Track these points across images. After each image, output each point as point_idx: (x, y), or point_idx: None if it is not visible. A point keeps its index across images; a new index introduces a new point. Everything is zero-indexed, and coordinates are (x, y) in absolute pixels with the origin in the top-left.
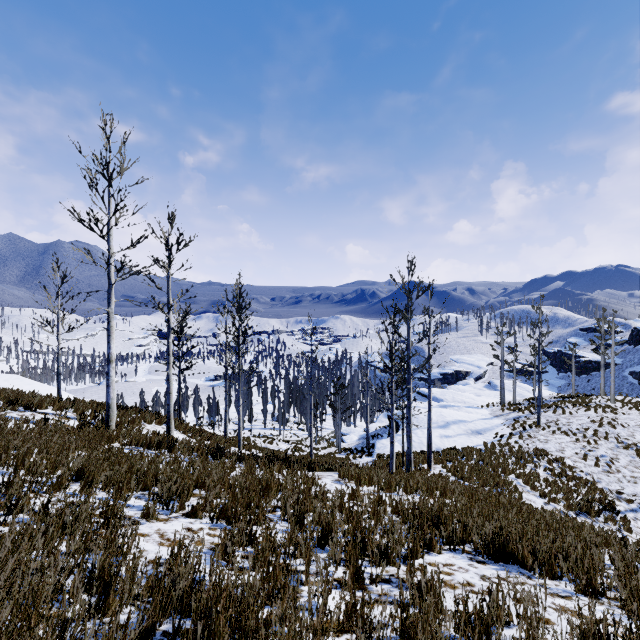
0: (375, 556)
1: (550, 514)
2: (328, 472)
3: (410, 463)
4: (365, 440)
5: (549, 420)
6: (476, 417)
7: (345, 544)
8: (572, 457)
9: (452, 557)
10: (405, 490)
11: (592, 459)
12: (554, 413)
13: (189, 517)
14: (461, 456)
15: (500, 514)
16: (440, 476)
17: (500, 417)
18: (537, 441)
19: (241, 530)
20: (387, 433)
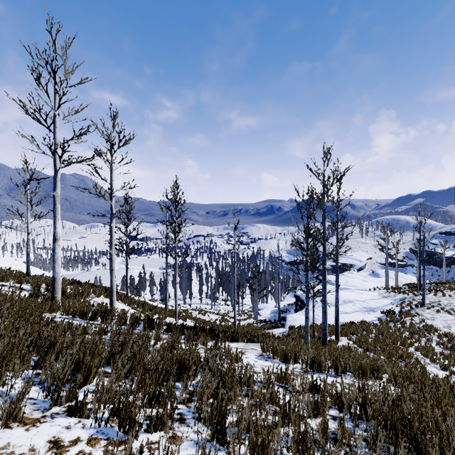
0: None
1: None
2: (250, 343)
3: (325, 337)
4: (276, 314)
5: (432, 301)
6: (368, 297)
7: None
8: None
9: None
10: (335, 370)
11: None
12: (435, 295)
13: (71, 415)
14: (362, 330)
15: None
16: (349, 348)
17: (388, 298)
18: (425, 318)
19: None
20: (293, 309)
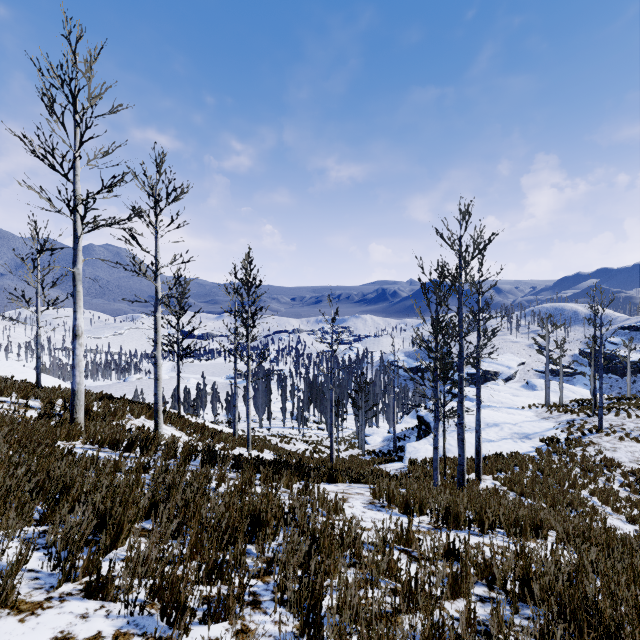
0: None
1: None
2: (355, 485)
3: (463, 476)
4: (390, 442)
5: (612, 424)
6: (520, 419)
7: None
8: None
9: None
10: (479, 525)
11: None
12: (617, 416)
13: (90, 597)
14: (513, 465)
15: None
16: (496, 491)
17: (550, 419)
18: (602, 449)
19: None
20: (415, 435)
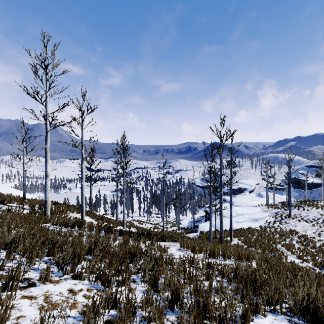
0: (216, 323)
1: (323, 276)
2: (173, 242)
3: (222, 238)
4: (192, 223)
5: (296, 214)
6: (254, 211)
7: (189, 307)
8: (312, 235)
9: (275, 319)
10: (223, 257)
11: (323, 236)
12: (298, 210)
13: (75, 279)
14: (248, 233)
15: (292, 276)
16: (238, 245)
17: (267, 212)
18: (290, 225)
19: (107, 296)
20: (204, 220)
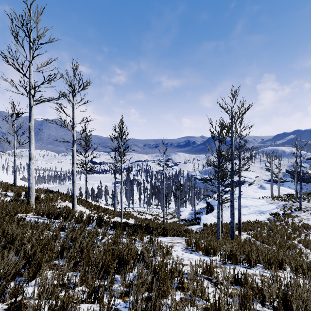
0: None
1: None
2: (176, 237)
3: (233, 233)
4: (192, 215)
5: (306, 206)
6: (259, 204)
7: None
8: None
9: None
10: (248, 262)
11: None
12: (308, 202)
13: None
14: (257, 227)
15: None
16: (249, 241)
17: (274, 204)
18: (302, 219)
19: None
20: (205, 211)
